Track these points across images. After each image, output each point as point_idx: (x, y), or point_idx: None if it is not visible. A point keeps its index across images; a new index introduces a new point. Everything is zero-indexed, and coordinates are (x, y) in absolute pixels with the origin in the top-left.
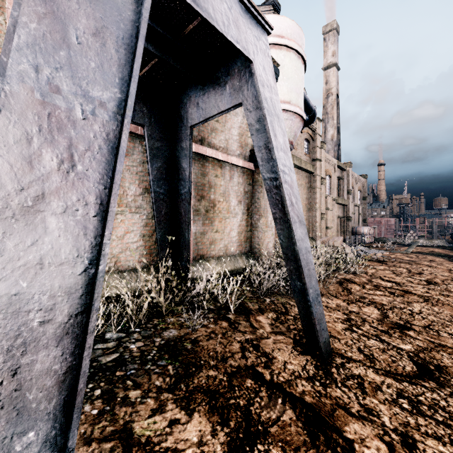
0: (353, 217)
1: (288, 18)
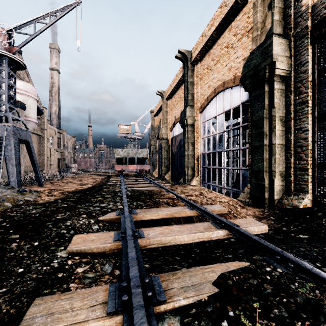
0: (67, 159)
1: (30, 85)
